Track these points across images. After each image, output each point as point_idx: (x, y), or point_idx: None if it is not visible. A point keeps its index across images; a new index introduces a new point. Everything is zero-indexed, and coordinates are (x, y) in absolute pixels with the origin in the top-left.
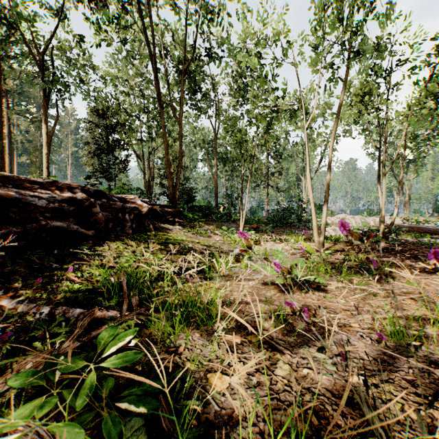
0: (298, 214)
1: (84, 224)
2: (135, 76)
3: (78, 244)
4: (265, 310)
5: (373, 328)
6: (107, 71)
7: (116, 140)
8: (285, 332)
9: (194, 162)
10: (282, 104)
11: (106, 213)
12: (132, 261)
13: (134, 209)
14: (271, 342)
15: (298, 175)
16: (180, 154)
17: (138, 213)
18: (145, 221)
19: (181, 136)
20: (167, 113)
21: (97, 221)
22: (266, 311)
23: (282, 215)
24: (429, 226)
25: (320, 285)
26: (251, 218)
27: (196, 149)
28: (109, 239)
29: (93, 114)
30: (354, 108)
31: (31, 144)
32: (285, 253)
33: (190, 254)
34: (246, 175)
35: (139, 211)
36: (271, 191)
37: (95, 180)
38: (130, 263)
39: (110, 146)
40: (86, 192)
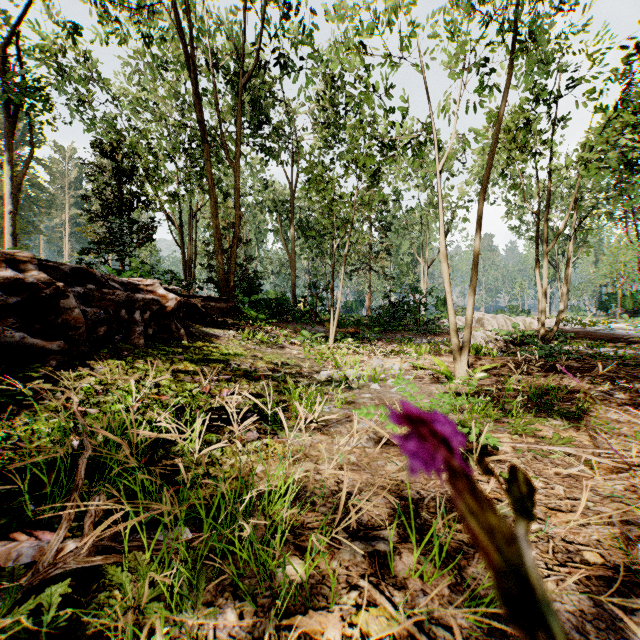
0: (415, 312)
1: (42, 330)
2: (167, 97)
3: (21, 368)
4: (390, 515)
5: (636, 565)
6: (123, 89)
7: (134, 195)
8: (444, 591)
9: (261, 235)
10: (400, 133)
11: (94, 309)
12: (129, 400)
13: (152, 303)
14: (419, 637)
15: (414, 255)
16: (237, 218)
17: (159, 310)
18: (172, 324)
19: (238, 189)
20: (218, 155)
21: (69, 324)
22: (392, 520)
23: (392, 313)
24: (599, 330)
25: (484, 443)
26: (346, 318)
27: (264, 214)
28: (96, 355)
29: (95, 151)
30: (504, 151)
31: (2, 201)
32: (404, 376)
33: (245, 381)
34: (339, 255)
35: (161, 306)
36: (375, 278)
37: (94, 257)
38: (126, 404)
39: (125, 203)
40: (54, 271)
